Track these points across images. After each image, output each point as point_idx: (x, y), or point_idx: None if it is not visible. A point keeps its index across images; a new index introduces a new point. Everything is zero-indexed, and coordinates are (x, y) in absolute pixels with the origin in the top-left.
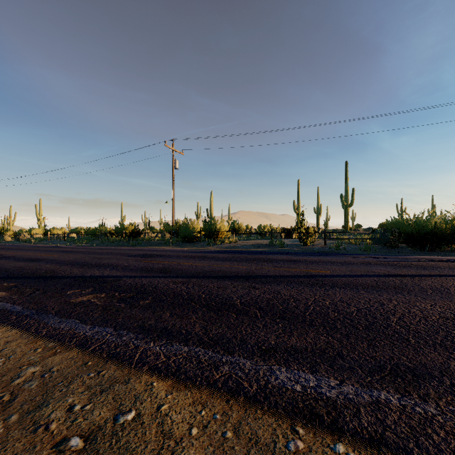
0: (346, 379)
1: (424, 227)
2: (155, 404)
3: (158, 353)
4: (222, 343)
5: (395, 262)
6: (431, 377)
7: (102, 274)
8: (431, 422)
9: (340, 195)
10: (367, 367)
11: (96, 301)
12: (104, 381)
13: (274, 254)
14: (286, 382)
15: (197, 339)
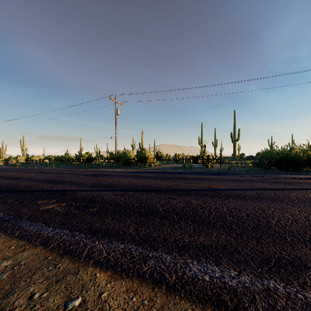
0: (243, 271)
1: (288, 155)
2: (97, 292)
3: (101, 250)
4: (149, 241)
5: (270, 180)
6: (306, 268)
7: (64, 189)
8: (310, 307)
9: (230, 133)
10: (258, 260)
11: (58, 209)
12: (59, 272)
13: (186, 174)
14: (197, 273)
15: (130, 238)
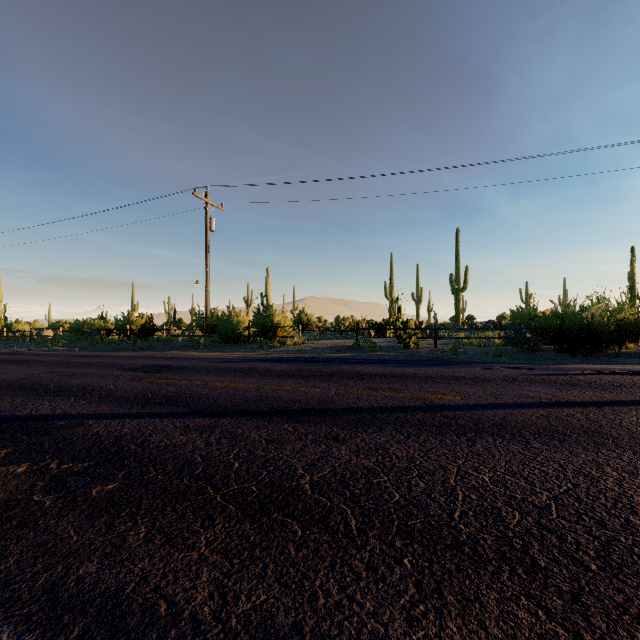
0: None
1: (577, 320)
2: None
3: None
4: None
5: (552, 377)
6: None
7: (51, 412)
8: None
9: (450, 275)
10: None
11: None
12: None
13: (363, 364)
14: None
15: None
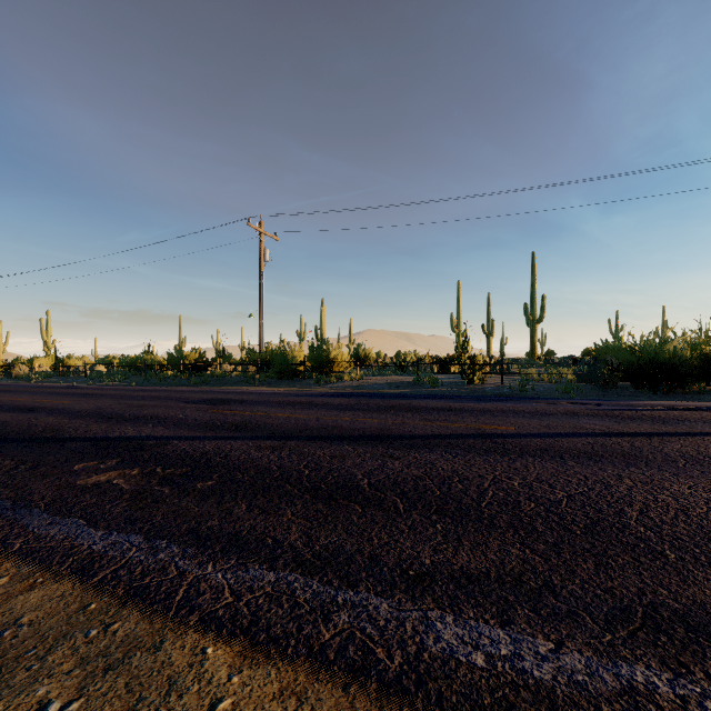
0: (567, 640)
1: (657, 355)
2: (206, 697)
3: (221, 587)
4: (336, 564)
5: (616, 412)
6: None
7: (138, 434)
8: None
9: (524, 305)
10: (602, 611)
11: (121, 483)
12: (114, 645)
13: (423, 399)
14: (455, 646)
15: (292, 556)
